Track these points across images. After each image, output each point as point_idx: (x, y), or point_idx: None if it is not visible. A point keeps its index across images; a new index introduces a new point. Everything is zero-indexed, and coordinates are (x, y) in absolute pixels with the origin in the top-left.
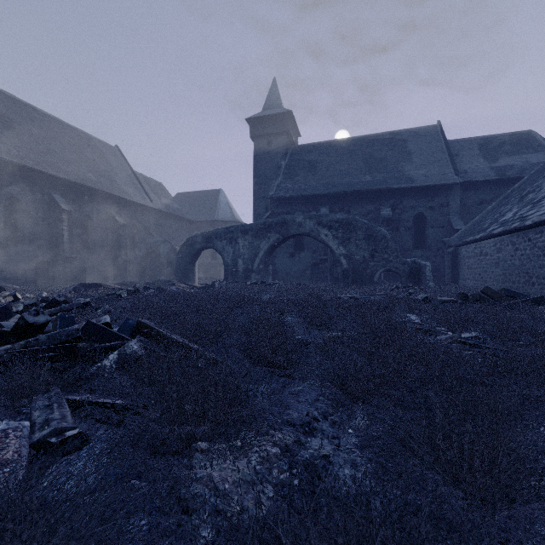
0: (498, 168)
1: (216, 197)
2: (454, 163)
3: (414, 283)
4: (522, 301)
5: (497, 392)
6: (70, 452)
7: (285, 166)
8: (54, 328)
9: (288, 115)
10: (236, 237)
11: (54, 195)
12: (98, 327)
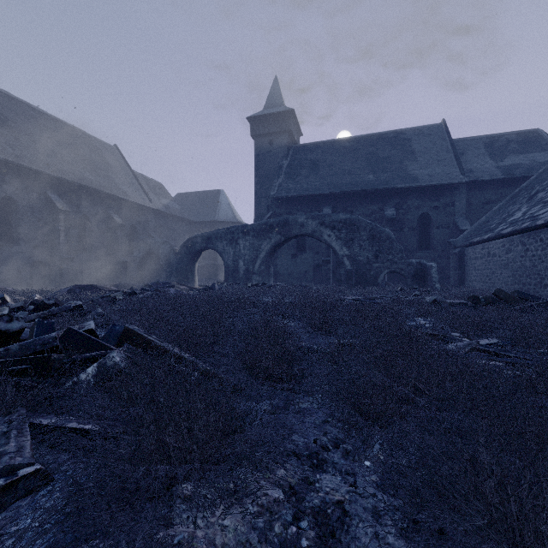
0: (505, 167)
1: (217, 198)
2: (459, 162)
3: (419, 284)
4: (537, 304)
5: (547, 418)
6: (23, 496)
7: (287, 165)
8: (31, 335)
9: (290, 113)
10: (236, 237)
11: (51, 194)
12: (79, 335)
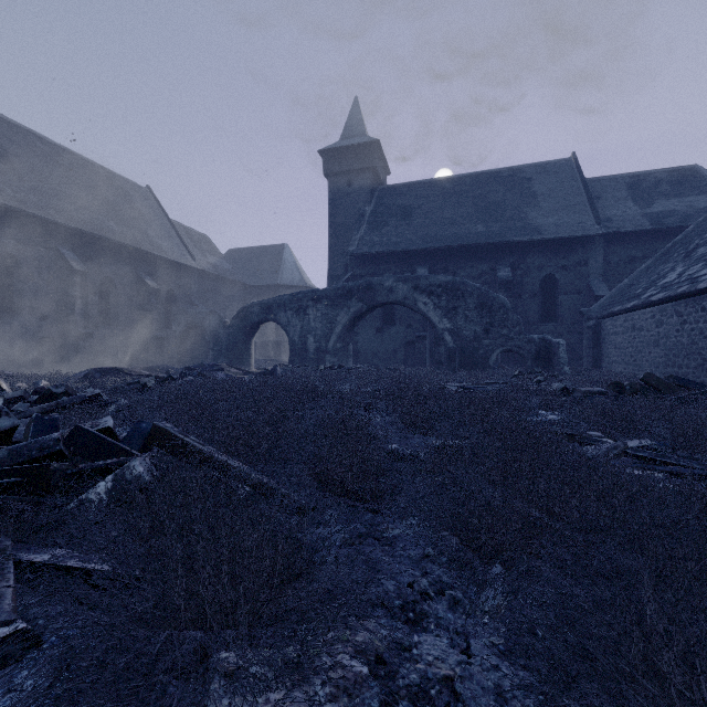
0: (653, 214)
1: (280, 255)
2: (594, 209)
3: (543, 367)
4: (700, 394)
5: None
6: None
7: (370, 213)
8: (26, 436)
9: (374, 145)
10: (305, 306)
11: (63, 250)
12: (90, 435)
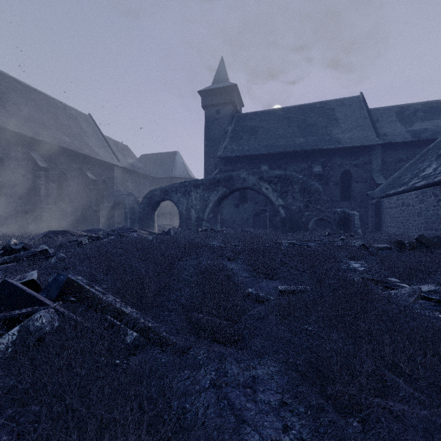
0: (413, 131)
1: (174, 158)
2: (375, 128)
3: (343, 230)
4: None
5: None
6: None
7: (231, 131)
8: None
9: (233, 88)
10: (189, 190)
11: (33, 154)
12: (13, 288)
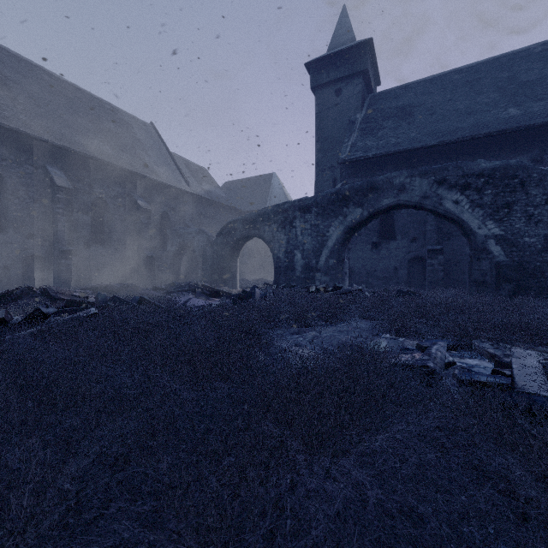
0: None
1: (268, 183)
2: None
3: None
4: None
5: None
6: None
7: (362, 120)
8: None
9: (365, 46)
10: (291, 217)
11: (51, 168)
12: None
